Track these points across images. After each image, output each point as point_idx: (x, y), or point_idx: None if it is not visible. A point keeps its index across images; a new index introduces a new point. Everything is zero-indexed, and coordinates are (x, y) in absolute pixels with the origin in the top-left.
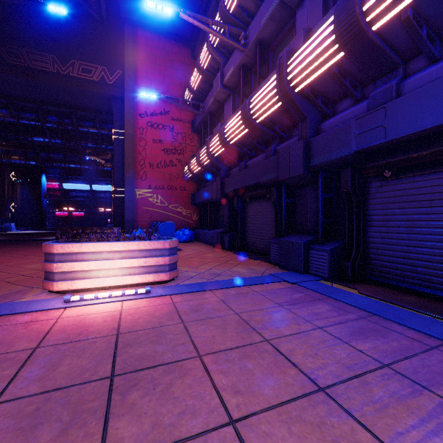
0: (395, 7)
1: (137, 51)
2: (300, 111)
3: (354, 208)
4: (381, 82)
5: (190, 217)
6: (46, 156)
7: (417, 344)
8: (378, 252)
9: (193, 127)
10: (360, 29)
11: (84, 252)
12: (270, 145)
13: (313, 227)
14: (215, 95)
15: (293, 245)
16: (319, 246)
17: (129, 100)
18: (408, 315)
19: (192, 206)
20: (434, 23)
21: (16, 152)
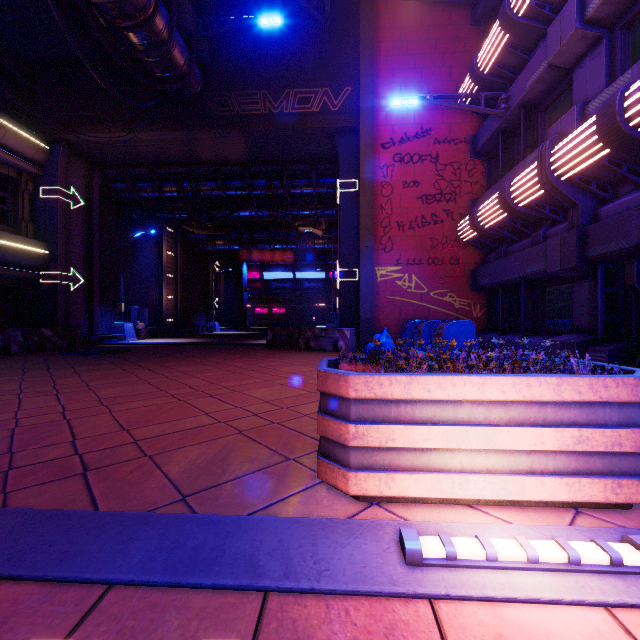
0: None
1: (378, 43)
2: None
3: None
4: None
5: (468, 311)
6: (249, 238)
7: None
8: None
9: (474, 148)
10: None
11: (413, 400)
12: None
13: None
14: (555, 55)
15: None
16: None
17: (366, 124)
18: None
19: (471, 292)
20: None
21: (220, 236)
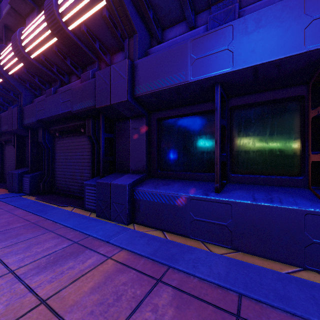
0: (35, 51)
1: None
2: (15, 87)
3: (46, 152)
4: (53, 85)
5: None
6: None
7: (11, 216)
8: (57, 176)
9: None
10: (23, 54)
11: None
12: (13, 104)
13: (33, 163)
14: None
15: (14, 175)
16: (28, 174)
17: None
18: (37, 205)
19: None
20: (60, 66)
21: None
